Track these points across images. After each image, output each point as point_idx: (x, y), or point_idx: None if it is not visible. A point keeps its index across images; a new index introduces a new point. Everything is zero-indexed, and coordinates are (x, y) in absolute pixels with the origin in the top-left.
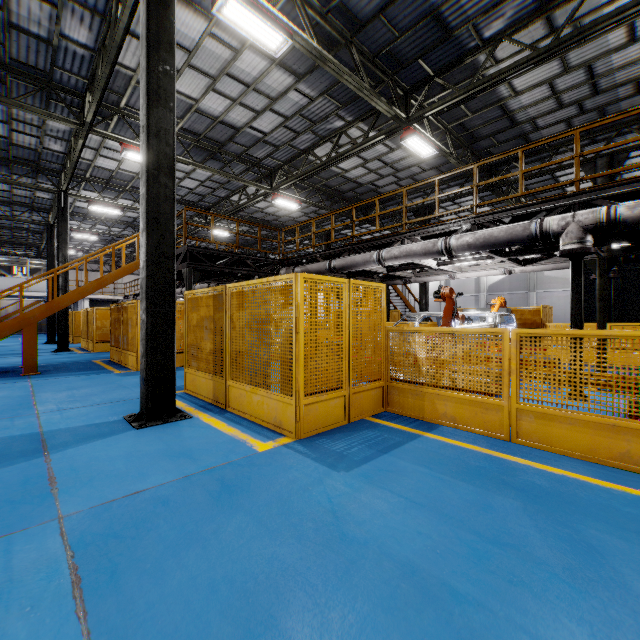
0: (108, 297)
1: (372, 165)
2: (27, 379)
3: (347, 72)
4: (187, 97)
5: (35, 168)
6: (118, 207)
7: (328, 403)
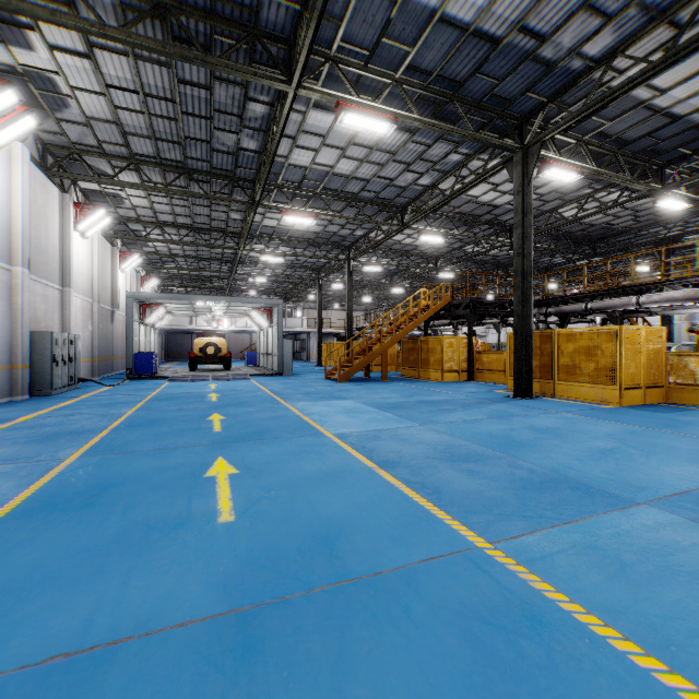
0: (333, 331)
1: (610, 211)
2: (392, 383)
3: (614, 175)
4: (471, 196)
5: (336, 246)
6: (380, 265)
7: (634, 391)
